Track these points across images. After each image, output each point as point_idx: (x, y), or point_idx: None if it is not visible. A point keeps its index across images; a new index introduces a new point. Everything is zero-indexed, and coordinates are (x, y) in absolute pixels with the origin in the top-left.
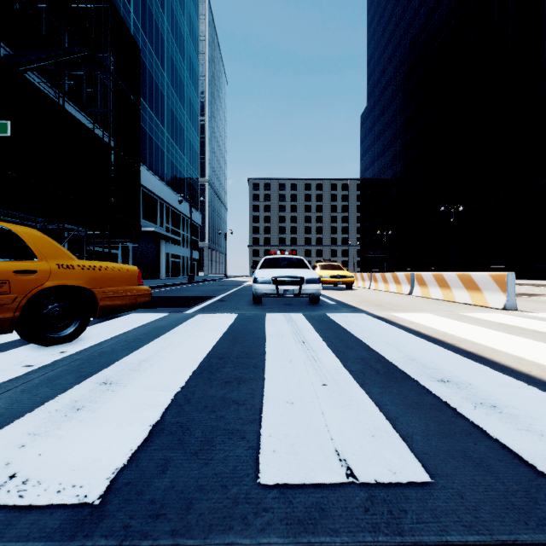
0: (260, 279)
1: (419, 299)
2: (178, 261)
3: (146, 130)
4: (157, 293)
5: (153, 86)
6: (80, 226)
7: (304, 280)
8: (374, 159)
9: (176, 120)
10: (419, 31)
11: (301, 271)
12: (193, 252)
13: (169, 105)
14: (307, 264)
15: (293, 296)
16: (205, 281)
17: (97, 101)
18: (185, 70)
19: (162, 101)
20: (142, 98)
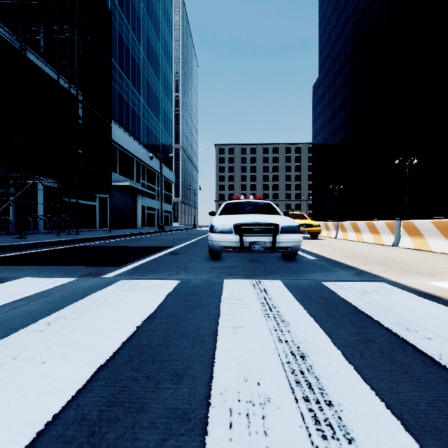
0: (218, 227)
1: (416, 252)
2: (154, 213)
3: (123, 96)
4: (115, 242)
5: (130, 58)
6: (41, 174)
7: (278, 228)
8: (325, 123)
9: (151, 90)
10: (368, 4)
11: (273, 217)
12: (167, 206)
13: (145, 76)
14: (277, 209)
15: (264, 250)
16: (174, 230)
17: (74, 65)
18: (160, 48)
19: (138, 73)
20: (119, 67)
